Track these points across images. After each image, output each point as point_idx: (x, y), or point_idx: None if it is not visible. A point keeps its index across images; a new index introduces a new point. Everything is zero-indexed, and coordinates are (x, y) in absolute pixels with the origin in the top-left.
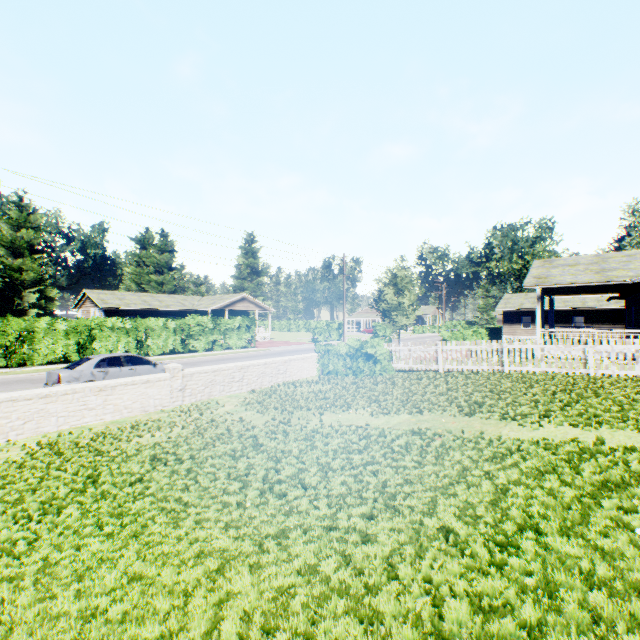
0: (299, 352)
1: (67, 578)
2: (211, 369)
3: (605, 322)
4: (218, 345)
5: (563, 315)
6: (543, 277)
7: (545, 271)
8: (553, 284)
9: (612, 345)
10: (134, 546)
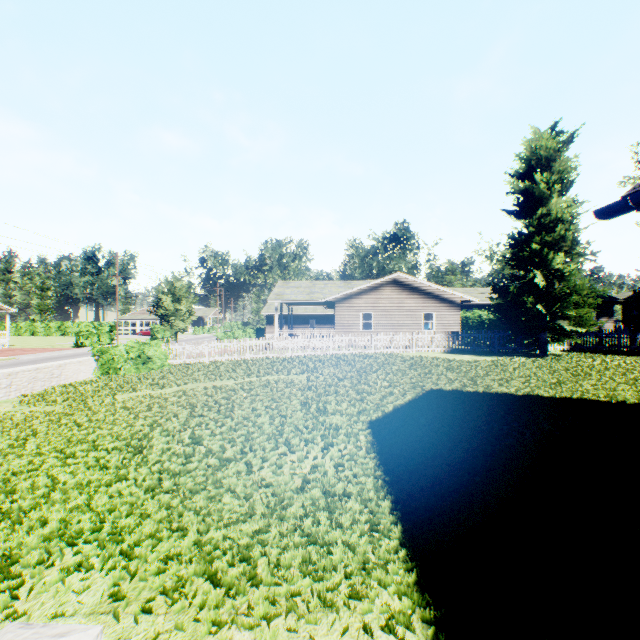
0: (63, 358)
1: None
2: None
3: (327, 323)
4: None
5: (305, 318)
6: (280, 295)
7: (283, 290)
8: (284, 300)
9: (299, 339)
10: (31, 444)
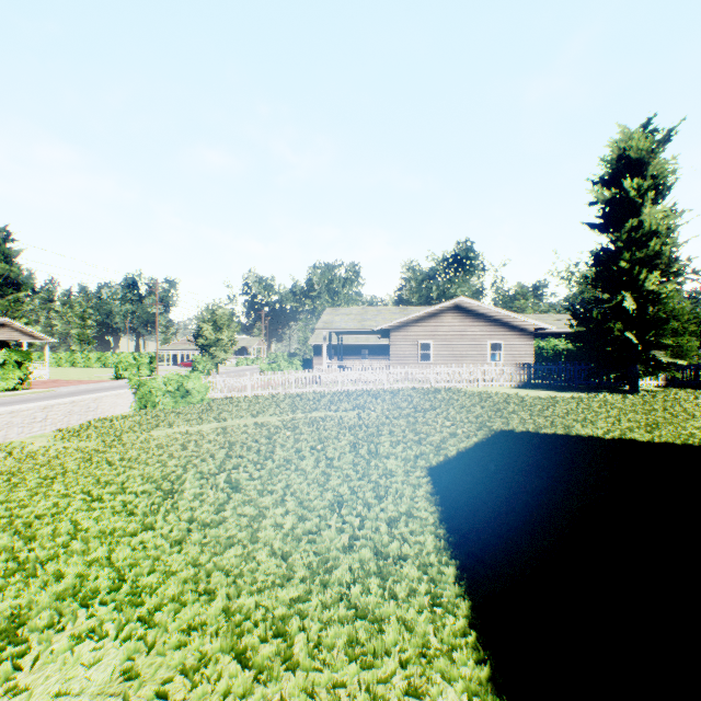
0: (101, 391)
1: (26, 498)
2: (8, 411)
3: (381, 354)
4: None
5: (356, 349)
6: (329, 322)
7: (332, 318)
8: (333, 329)
9: (349, 371)
10: (59, 484)
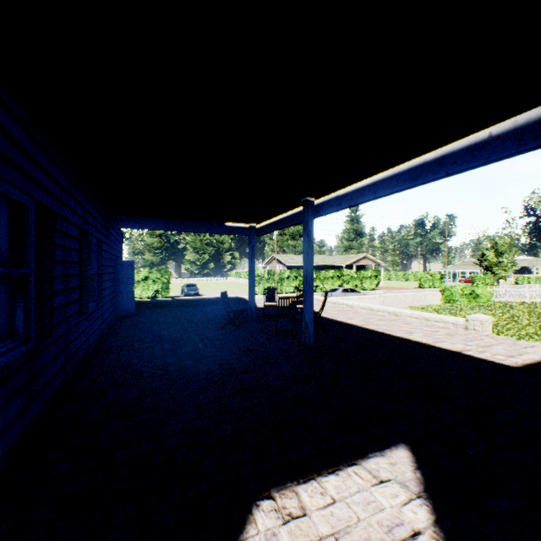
0: None
1: None
2: (392, 295)
3: None
4: (357, 287)
5: None
6: None
7: None
8: None
9: None
10: None
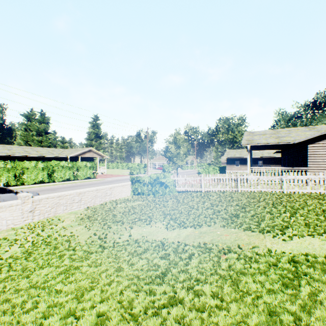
0: (122, 180)
1: None
2: (56, 195)
3: (271, 163)
4: (73, 177)
5: (253, 160)
6: (250, 140)
7: (251, 137)
8: (256, 143)
9: (295, 175)
10: None
